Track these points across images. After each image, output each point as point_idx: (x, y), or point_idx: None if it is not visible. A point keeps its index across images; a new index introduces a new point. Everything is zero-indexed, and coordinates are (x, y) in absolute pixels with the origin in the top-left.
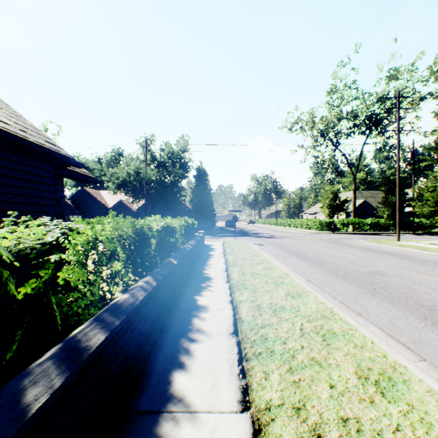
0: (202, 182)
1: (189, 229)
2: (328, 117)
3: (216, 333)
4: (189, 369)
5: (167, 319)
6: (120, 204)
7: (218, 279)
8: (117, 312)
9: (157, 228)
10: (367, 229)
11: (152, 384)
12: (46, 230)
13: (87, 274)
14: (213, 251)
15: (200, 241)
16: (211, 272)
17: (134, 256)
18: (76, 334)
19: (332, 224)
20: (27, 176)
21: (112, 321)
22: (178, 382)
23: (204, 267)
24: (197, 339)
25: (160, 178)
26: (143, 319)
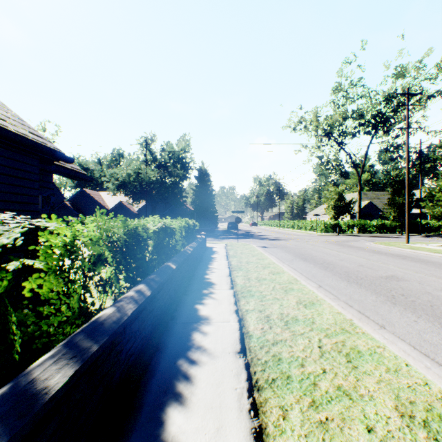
0: (204, 183)
1: (190, 231)
2: (332, 116)
3: (220, 352)
4: (188, 404)
5: (163, 333)
6: (120, 205)
7: (221, 285)
8: (96, 333)
9: (154, 229)
10: (373, 231)
11: (139, 426)
12: (3, 230)
13: (66, 282)
14: (216, 254)
15: (201, 244)
16: (214, 276)
17: (126, 260)
18: (33, 369)
19: (338, 226)
20: (6, 170)
21: (88, 346)
22: (173, 423)
23: (206, 271)
24: (197, 359)
25: (161, 178)
26: (133, 337)
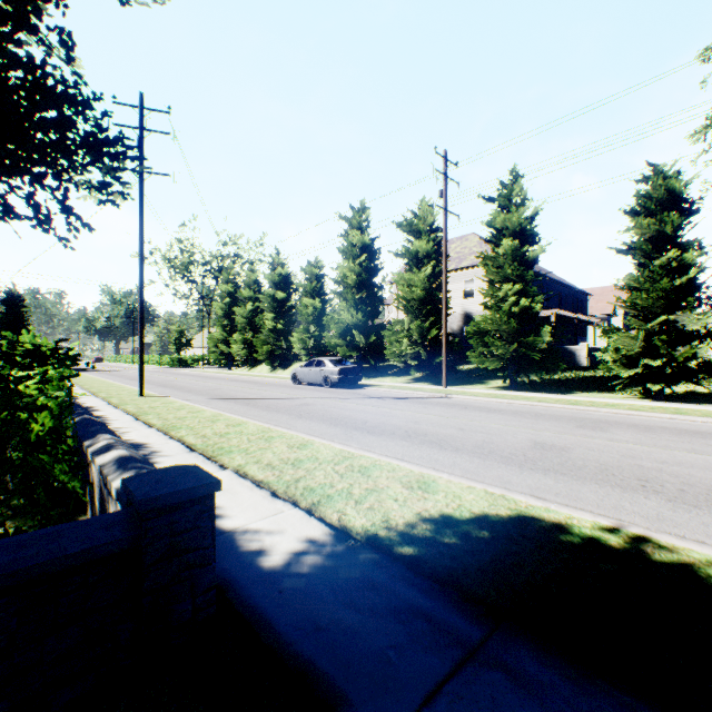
0: (18, 309)
1: None
2: (181, 259)
3: None
4: None
5: None
6: None
7: None
8: None
9: None
10: (216, 364)
11: None
12: None
13: None
14: None
15: None
16: None
17: None
18: None
19: (181, 360)
20: None
21: None
22: None
23: None
24: None
25: None
26: None
